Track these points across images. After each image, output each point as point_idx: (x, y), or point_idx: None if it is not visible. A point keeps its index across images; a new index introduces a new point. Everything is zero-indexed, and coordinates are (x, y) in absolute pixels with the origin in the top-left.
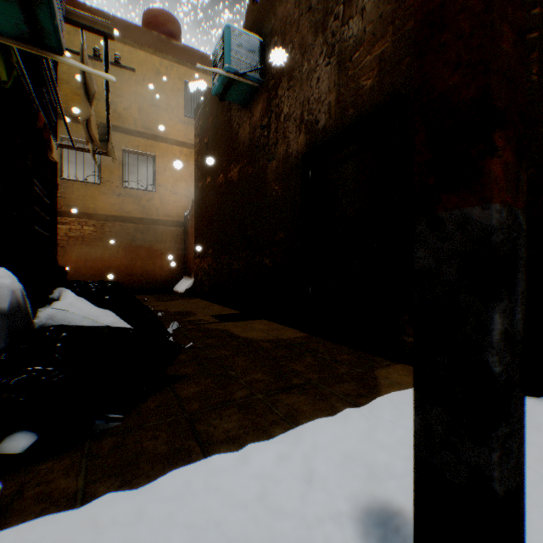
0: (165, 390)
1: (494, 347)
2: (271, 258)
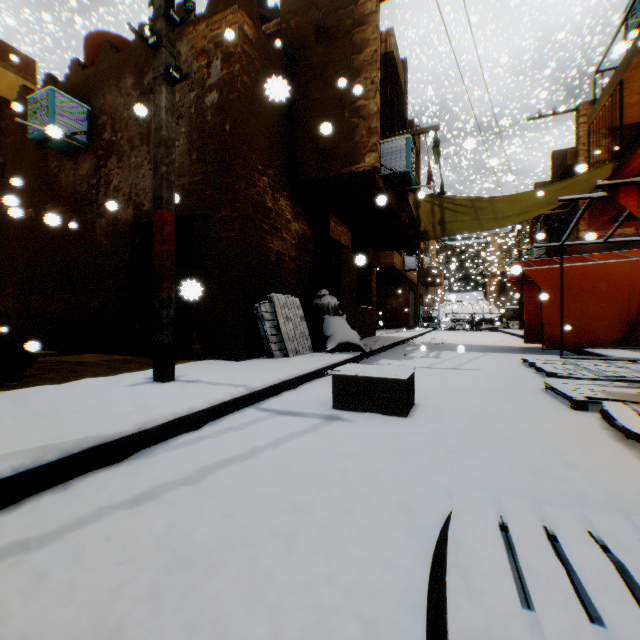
0: (34, 377)
1: (164, 317)
2: (102, 300)
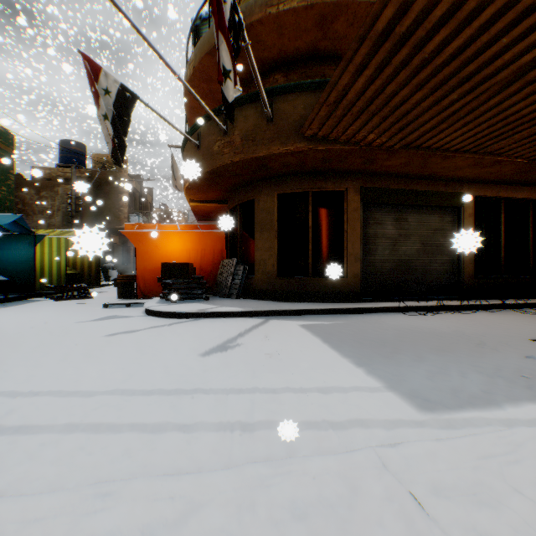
0: None
1: None
2: None
